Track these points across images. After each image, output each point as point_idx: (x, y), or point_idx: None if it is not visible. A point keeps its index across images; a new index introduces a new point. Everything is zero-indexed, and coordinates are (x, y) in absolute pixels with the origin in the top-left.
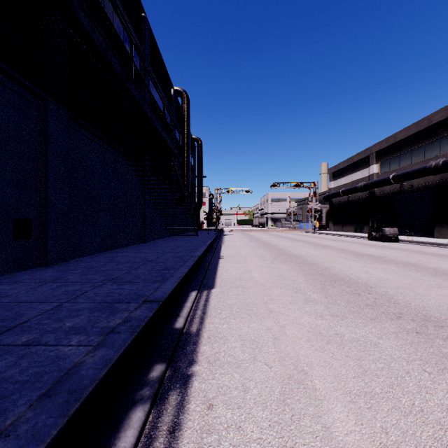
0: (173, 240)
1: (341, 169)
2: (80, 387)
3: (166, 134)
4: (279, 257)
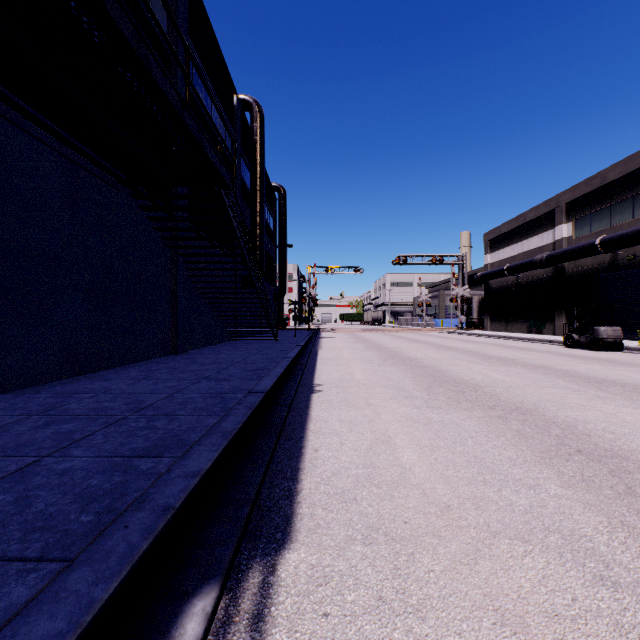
0: (231, 348)
1: (504, 234)
2: None
3: (198, 126)
4: (436, 387)
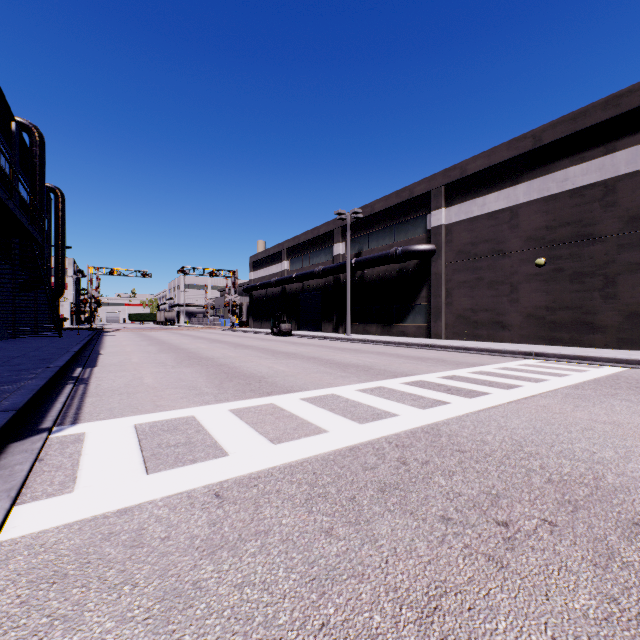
0: (22, 342)
1: (260, 260)
2: (45, 377)
3: (32, 226)
4: (166, 350)
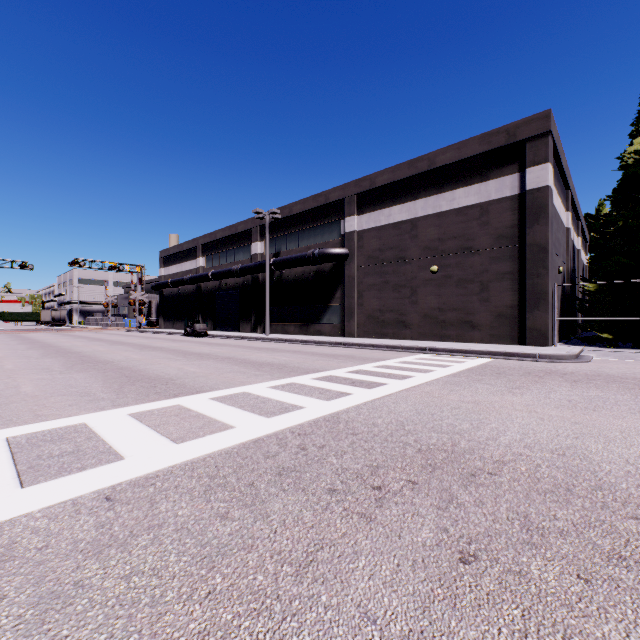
0: None
1: (172, 255)
2: None
3: None
4: (52, 354)
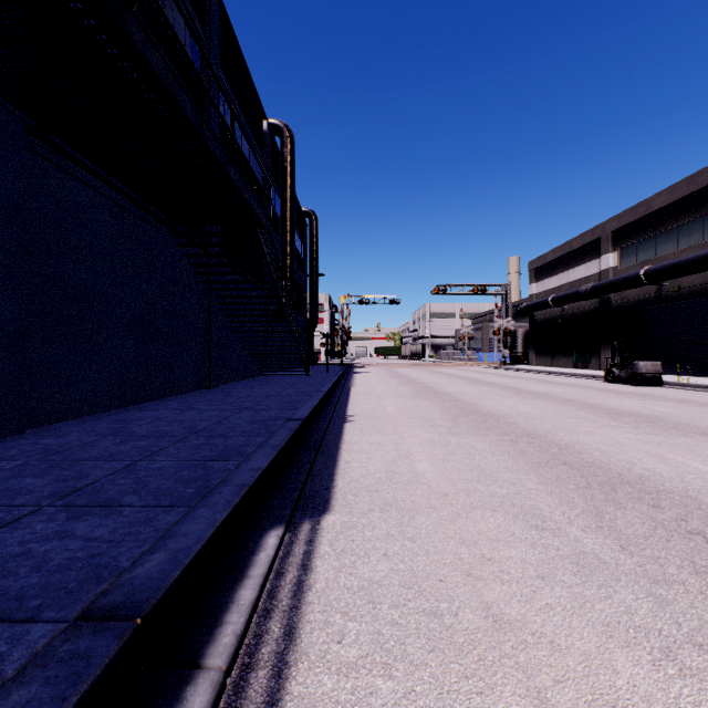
0: (263, 383)
1: (549, 263)
2: None
3: (240, 176)
4: (461, 418)
